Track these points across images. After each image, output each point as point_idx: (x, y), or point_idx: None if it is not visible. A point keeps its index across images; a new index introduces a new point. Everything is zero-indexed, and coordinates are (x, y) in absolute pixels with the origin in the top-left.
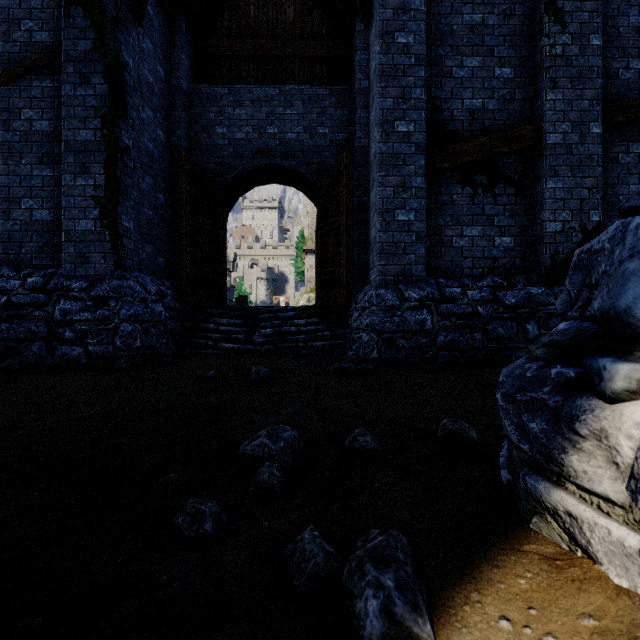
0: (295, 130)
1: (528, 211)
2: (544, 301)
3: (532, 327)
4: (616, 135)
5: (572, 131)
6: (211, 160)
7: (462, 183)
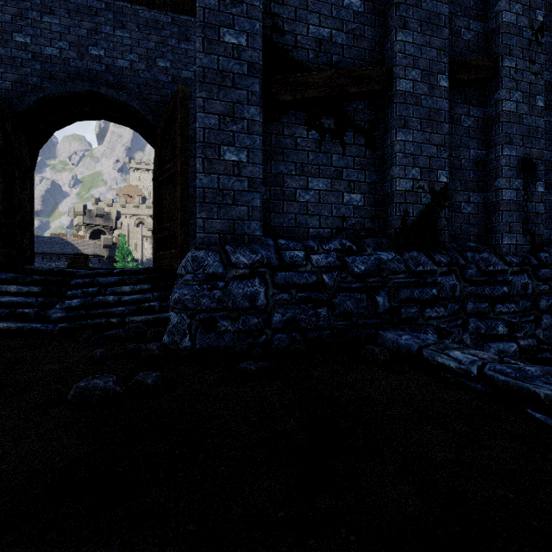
0: (128, 57)
1: (378, 166)
2: (395, 268)
3: (383, 299)
4: (459, 96)
5: (421, 80)
6: (6, 76)
7: (307, 125)
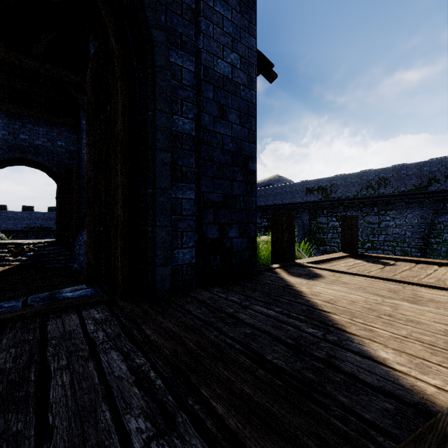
0: None
1: None
2: None
3: None
4: None
5: None
6: None
7: None
